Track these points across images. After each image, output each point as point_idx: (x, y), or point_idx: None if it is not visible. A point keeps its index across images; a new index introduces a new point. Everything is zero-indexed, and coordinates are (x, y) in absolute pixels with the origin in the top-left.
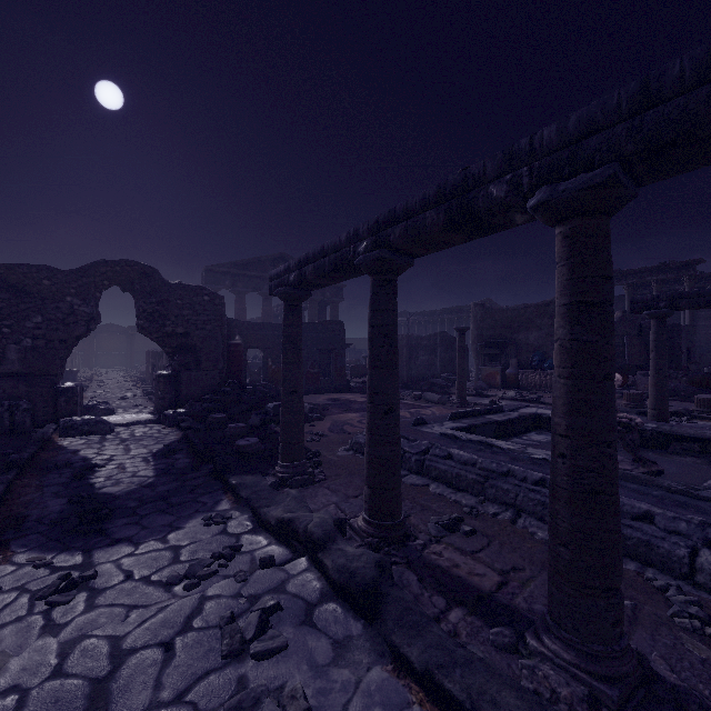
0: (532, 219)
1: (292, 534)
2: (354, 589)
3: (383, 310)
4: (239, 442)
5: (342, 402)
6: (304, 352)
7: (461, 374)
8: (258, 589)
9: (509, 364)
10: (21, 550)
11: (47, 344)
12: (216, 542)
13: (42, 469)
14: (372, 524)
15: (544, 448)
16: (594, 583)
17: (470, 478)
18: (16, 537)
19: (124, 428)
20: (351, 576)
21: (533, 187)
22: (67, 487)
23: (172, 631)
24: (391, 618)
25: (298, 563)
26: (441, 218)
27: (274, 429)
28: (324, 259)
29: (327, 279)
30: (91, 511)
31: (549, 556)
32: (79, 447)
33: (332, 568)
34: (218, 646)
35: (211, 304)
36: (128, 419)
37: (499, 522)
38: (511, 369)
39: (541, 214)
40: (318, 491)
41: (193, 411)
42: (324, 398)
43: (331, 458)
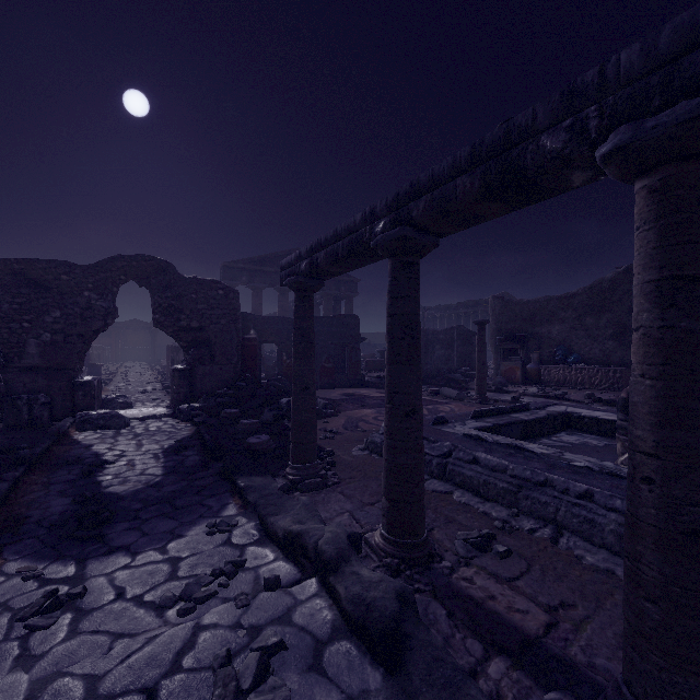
0: (594, 178)
1: (301, 551)
2: (372, 628)
3: (404, 297)
4: (250, 440)
5: (357, 397)
6: (319, 347)
7: (481, 370)
8: (260, 618)
9: (530, 359)
10: (14, 557)
11: (65, 339)
12: (218, 555)
13: (53, 465)
14: (391, 542)
15: (578, 450)
16: (699, 658)
17: (500, 486)
18: (11, 541)
19: (140, 422)
20: (368, 609)
21: (605, 130)
22: (73, 485)
23: (158, 672)
24: (417, 671)
25: (307, 586)
26: (476, 184)
27: (287, 425)
28: (338, 243)
29: (340, 266)
30: (92, 514)
31: (626, 609)
32: (93, 441)
33: (345, 597)
34: (208, 696)
35: (225, 298)
36: (144, 413)
37: (537, 541)
38: (532, 364)
39: (616, 165)
40: (331, 496)
41: (207, 406)
42: (339, 393)
43: (345, 458)
